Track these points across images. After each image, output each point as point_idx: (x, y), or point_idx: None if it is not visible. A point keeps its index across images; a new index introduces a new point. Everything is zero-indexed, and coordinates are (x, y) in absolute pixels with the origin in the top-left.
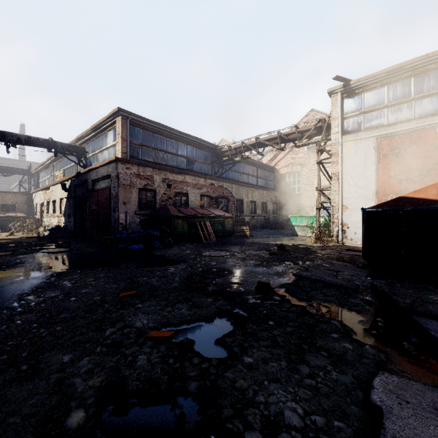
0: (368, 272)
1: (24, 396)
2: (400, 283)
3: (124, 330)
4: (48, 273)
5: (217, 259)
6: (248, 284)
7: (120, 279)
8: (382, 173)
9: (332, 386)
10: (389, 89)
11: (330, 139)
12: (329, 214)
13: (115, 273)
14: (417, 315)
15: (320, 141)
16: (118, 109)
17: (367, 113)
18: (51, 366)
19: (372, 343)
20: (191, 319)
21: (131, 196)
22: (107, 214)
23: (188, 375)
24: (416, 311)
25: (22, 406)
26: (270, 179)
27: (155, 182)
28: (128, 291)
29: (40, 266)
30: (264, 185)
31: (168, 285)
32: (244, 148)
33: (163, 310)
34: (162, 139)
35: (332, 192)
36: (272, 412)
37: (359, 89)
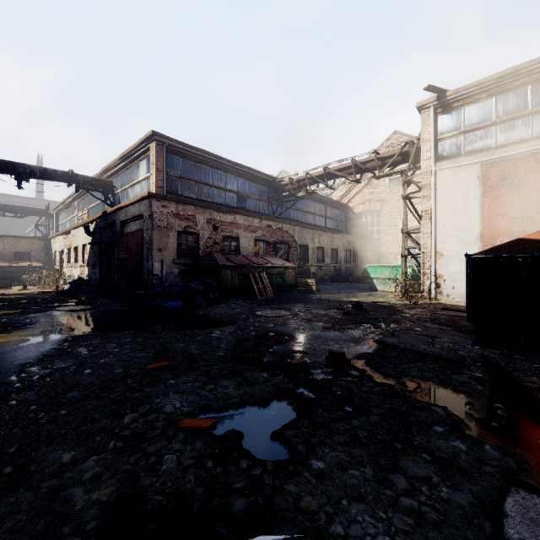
0: (474, 338)
1: (0, 515)
2: (520, 354)
3: (148, 417)
4: (62, 337)
5: (276, 320)
6: (316, 353)
7: (151, 345)
8: (488, 210)
9: (442, 510)
10: (498, 101)
11: (419, 168)
12: (418, 263)
13: (144, 337)
14: None
15: (407, 170)
16: (152, 132)
17: (469, 132)
18: (45, 468)
19: (493, 442)
20: (240, 402)
21: (168, 241)
22: (138, 263)
23: (233, 487)
24: None
25: None
26: (342, 220)
27: (197, 223)
28: (159, 361)
29: (53, 328)
30: (334, 228)
31: (211, 353)
32: (309, 181)
33: (203, 388)
34: (207, 170)
35: (422, 235)
36: None
37: (458, 103)
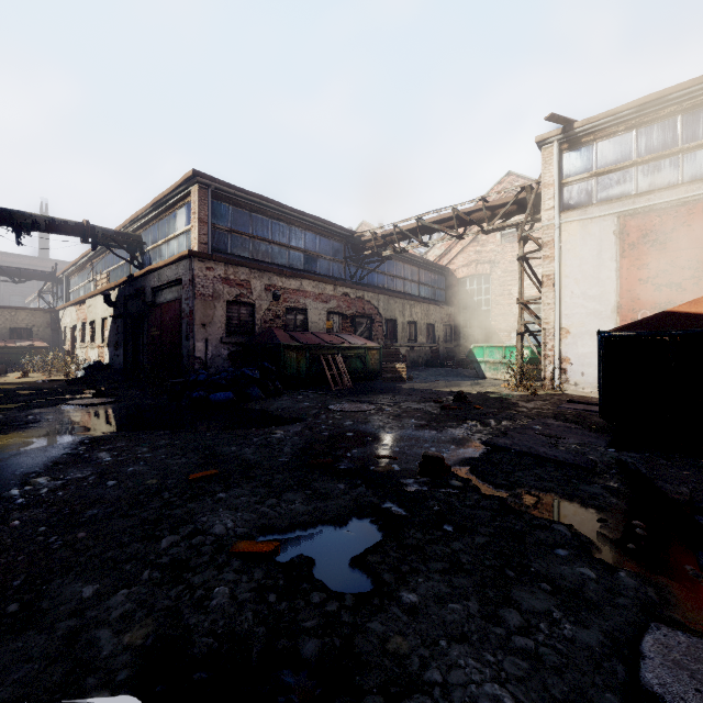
0: (609, 438)
1: (5, 664)
2: (665, 459)
3: (192, 540)
4: (76, 438)
5: (355, 417)
6: (407, 458)
7: (193, 449)
8: (627, 274)
9: (565, 651)
10: (640, 135)
11: (539, 220)
12: (538, 343)
13: (185, 439)
14: None
15: (523, 222)
16: (194, 172)
17: (603, 175)
18: (61, 605)
19: (629, 567)
20: (310, 521)
21: (215, 314)
22: (175, 343)
23: (302, 626)
24: (701, 508)
25: None
26: (440, 287)
27: (253, 291)
28: (204, 469)
29: (65, 427)
30: (430, 297)
31: (272, 459)
32: (398, 236)
33: (262, 503)
34: (265, 221)
35: (543, 307)
36: None
37: (589, 137)
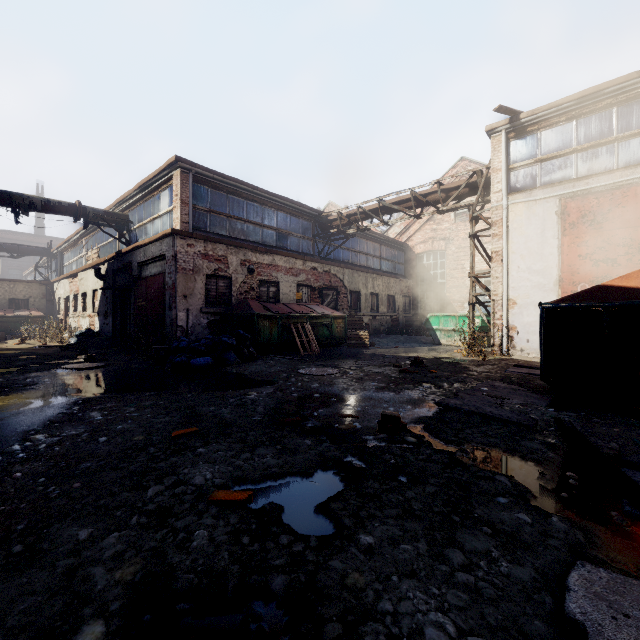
0: (549, 399)
1: (12, 596)
2: (599, 417)
3: (175, 489)
4: (71, 399)
5: (321, 380)
6: (367, 417)
7: (176, 409)
8: (568, 251)
9: (501, 585)
10: (579, 125)
11: (489, 201)
12: (488, 313)
13: (168, 400)
14: (630, 468)
15: (475, 204)
16: (176, 158)
17: (546, 161)
18: (60, 546)
19: (562, 513)
20: (280, 473)
21: (195, 286)
22: (159, 313)
23: (272, 564)
24: (628, 461)
25: (7, 614)
26: (400, 261)
27: (229, 265)
28: (186, 427)
29: (60, 389)
30: (391, 270)
31: (247, 418)
32: (362, 216)
33: (238, 457)
34: (241, 202)
35: (492, 280)
36: (404, 629)
37: (534, 126)
